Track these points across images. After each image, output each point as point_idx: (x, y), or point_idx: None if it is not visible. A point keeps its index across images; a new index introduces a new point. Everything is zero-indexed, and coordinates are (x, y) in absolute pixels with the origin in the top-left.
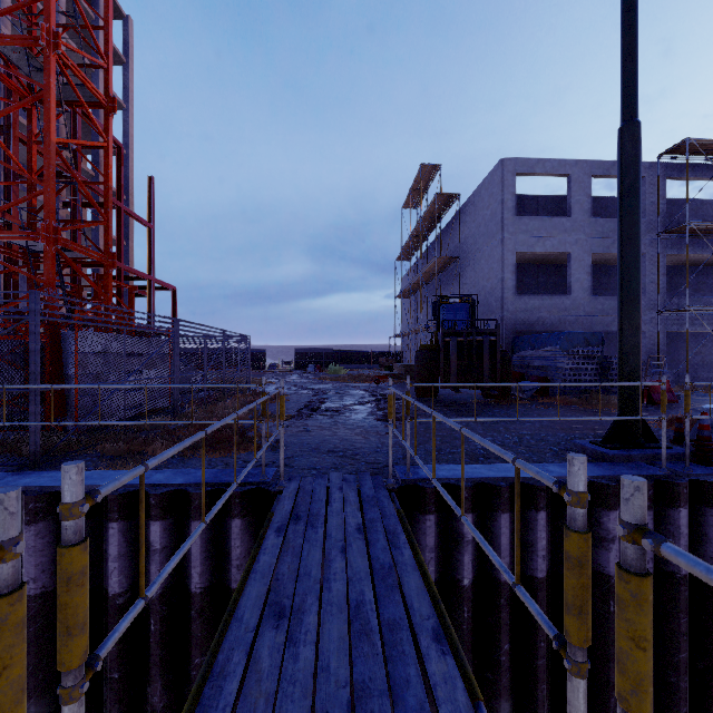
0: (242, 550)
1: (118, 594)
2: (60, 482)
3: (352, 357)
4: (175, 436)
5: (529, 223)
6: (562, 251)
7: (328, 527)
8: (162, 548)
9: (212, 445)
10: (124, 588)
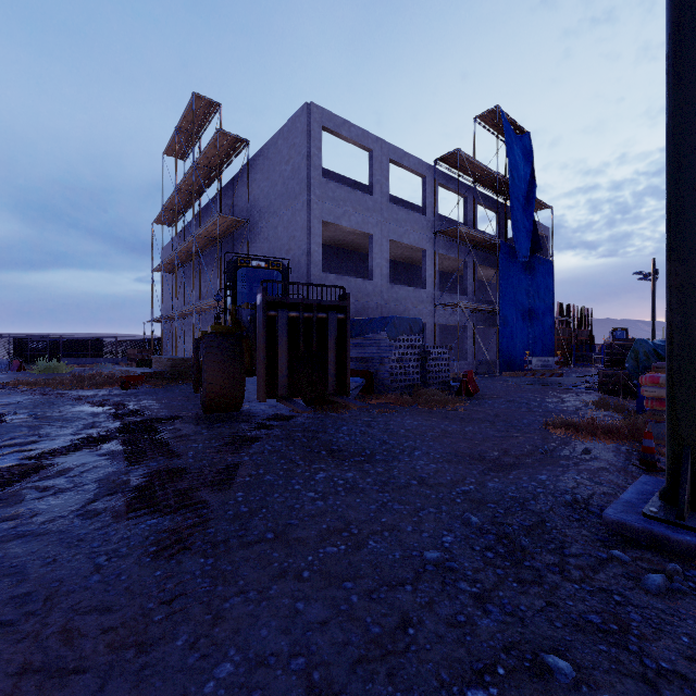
0: None
1: None
2: None
3: (84, 347)
4: None
5: (336, 190)
6: (365, 230)
7: None
8: None
9: None
10: None
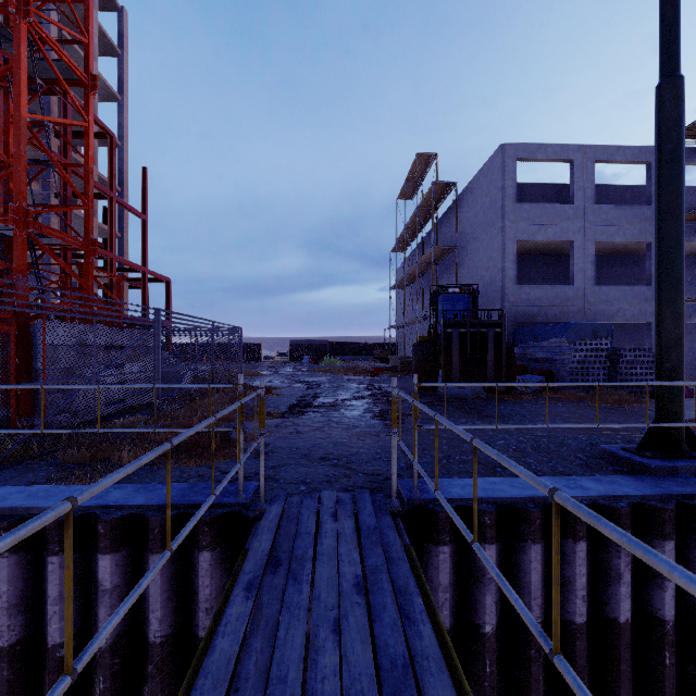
0: (212, 590)
1: (59, 644)
2: None
3: (347, 348)
4: (147, 439)
5: (530, 210)
6: (564, 239)
7: (315, 582)
8: (113, 587)
9: (188, 450)
10: None
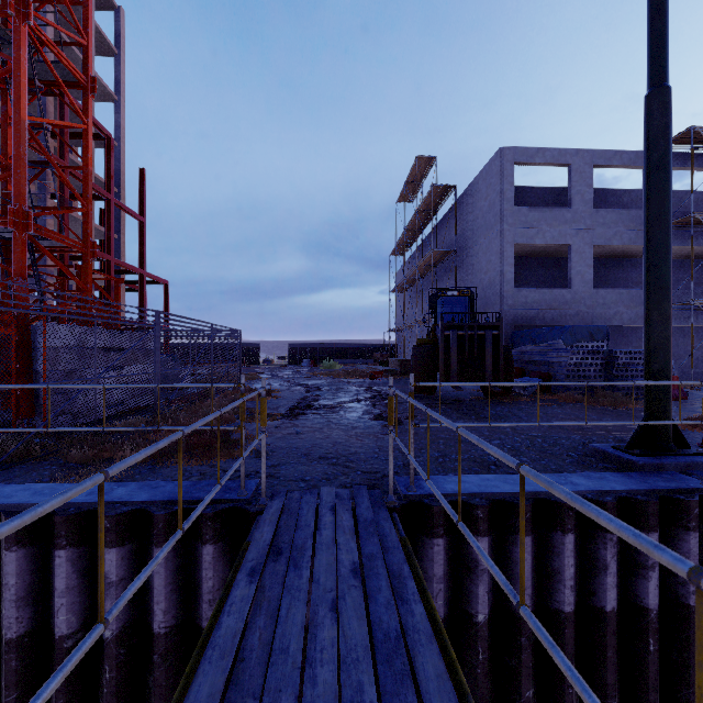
0: (215, 582)
1: (66, 635)
2: (2, 500)
3: (346, 352)
4: (149, 440)
5: (529, 214)
6: (562, 243)
7: (315, 568)
8: (119, 580)
9: (189, 450)
10: (73, 628)
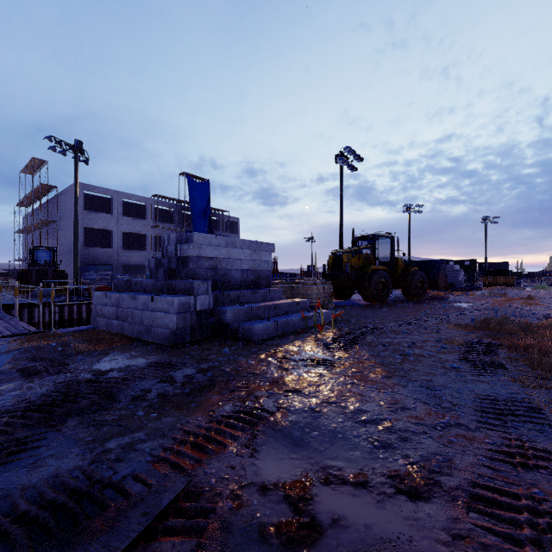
0: None
1: None
2: None
3: None
4: None
5: (92, 214)
6: (108, 229)
7: None
8: None
9: None
10: None
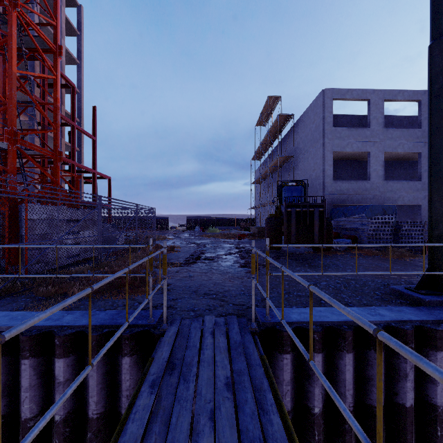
0: (131, 383)
1: (29, 418)
2: None
3: (223, 221)
4: (92, 281)
5: (342, 132)
6: (364, 150)
7: (198, 382)
8: (65, 381)
9: (118, 288)
10: (34, 413)
